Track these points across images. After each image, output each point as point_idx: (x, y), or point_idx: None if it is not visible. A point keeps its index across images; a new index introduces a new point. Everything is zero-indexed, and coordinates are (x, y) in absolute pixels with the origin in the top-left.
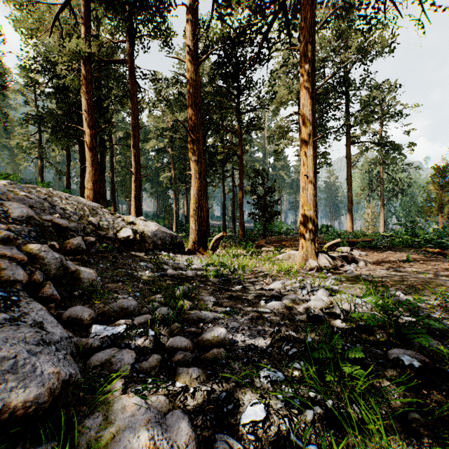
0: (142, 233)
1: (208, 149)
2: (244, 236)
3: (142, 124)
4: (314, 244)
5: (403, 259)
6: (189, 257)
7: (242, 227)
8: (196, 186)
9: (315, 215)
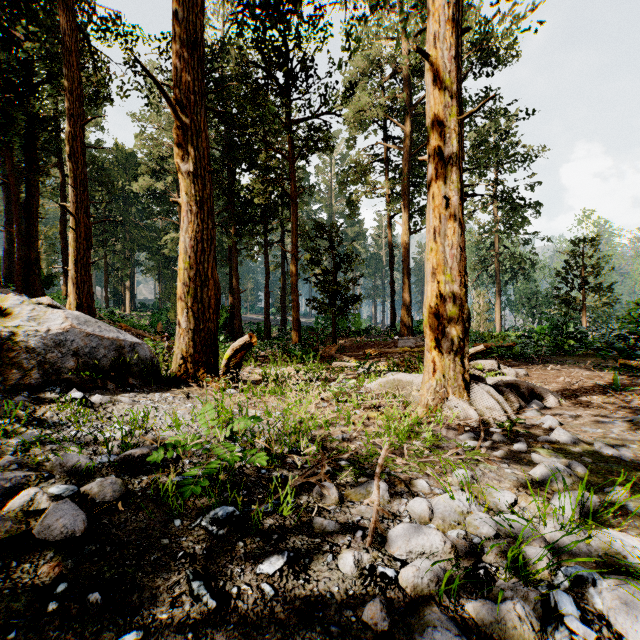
0: (4, 341)
1: (238, 190)
2: (300, 338)
3: (132, 154)
4: (462, 362)
5: (613, 386)
6: (160, 398)
7: (296, 324)
8: (191, 230)
9: (463, 293)
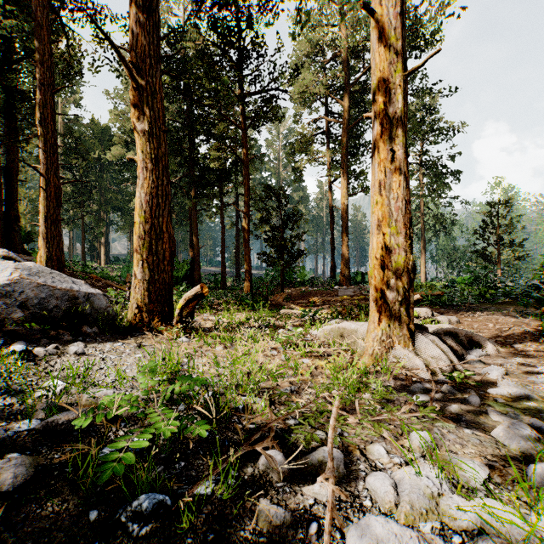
0: None
1: (197, 157)
2: (251, 288)
3: (106, 128)
4: (407, 312)
5: (542, 333)
6: (111, 348)
7: (248, 275)
8: (147, 186)
9: (408, 245)
